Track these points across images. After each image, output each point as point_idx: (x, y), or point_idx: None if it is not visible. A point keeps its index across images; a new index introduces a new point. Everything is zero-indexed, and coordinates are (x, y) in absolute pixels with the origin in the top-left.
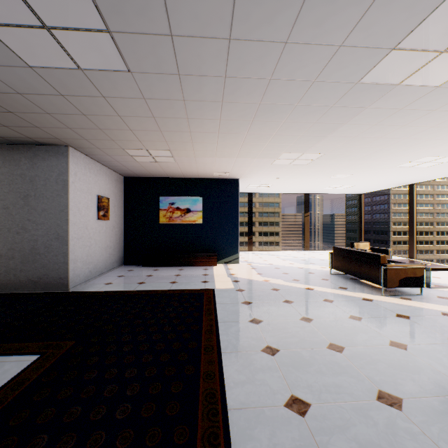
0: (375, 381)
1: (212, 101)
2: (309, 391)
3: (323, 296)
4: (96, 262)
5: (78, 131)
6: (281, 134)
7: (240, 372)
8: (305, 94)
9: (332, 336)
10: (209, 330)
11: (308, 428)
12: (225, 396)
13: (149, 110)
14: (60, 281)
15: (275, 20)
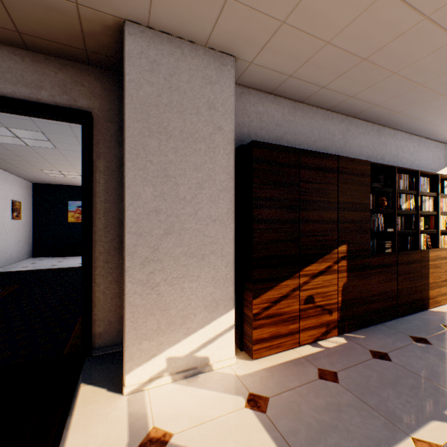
0: None
1: None
2: None
3: None
4: (11, 253)
5: (7, 160)
6: None
7: None
8: None
9: None
10: None
11: None
12: None
13: (66, 158)
14: None
15: None
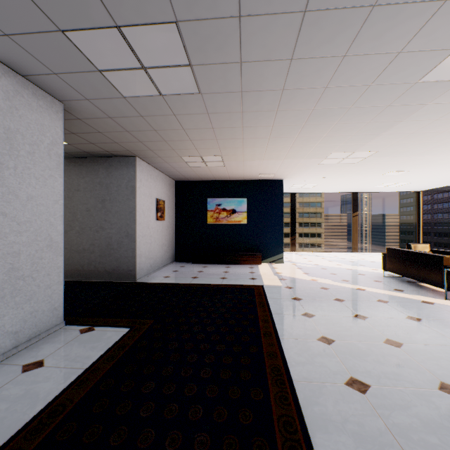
0: (437, 374)
1: (267, 111)
2: (368, 376)
3: (377, 297)
4: (155, 258)
5: (146, 144)
6: (331, 135)
7: (299, 355)
8: (360, 97)
9: (389, 333)
10: (265, 320)
11: (369, 403)
12: (288, 371)
13: (210, 122)
14: (129, 272)
15: (335, 40)
